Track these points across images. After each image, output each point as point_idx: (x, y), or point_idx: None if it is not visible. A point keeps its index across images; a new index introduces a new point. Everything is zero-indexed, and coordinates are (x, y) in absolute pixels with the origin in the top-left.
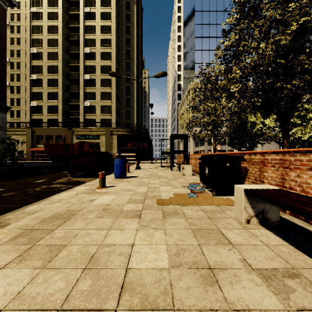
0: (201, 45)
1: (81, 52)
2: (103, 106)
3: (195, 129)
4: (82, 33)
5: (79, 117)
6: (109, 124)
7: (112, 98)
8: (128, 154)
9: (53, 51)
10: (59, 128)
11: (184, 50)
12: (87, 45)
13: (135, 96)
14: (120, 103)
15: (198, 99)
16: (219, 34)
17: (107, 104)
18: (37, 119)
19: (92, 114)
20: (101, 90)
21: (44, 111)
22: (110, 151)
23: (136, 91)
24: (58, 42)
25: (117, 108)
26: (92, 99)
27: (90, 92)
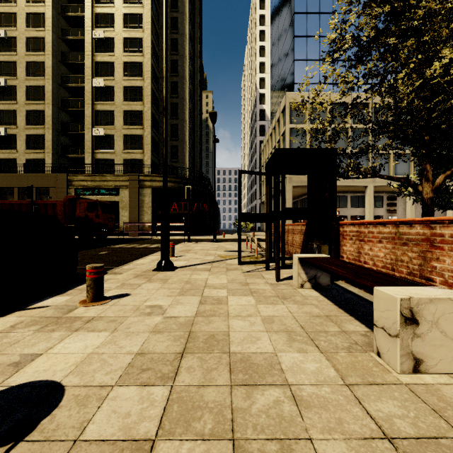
0: (305, 27)
1: (87, 38)
2: (127, 135)
3: (339, 148)
4: (89, 3)
5: (84, 156)
6: (138, 167)
7: (144, 122)
8: (171, 224)
9: (36, 35)
10: (43, 176)
11: (271, 49)
12: (98, 25)
13: (187, 120)
14: (161, 132)
15: (359, 43)
16: (338, 8)
17: (134, 132)
18: (7, 159)
19: (108, 150)
20: (124, 108)
21: (20, 145)
22: (140, 218)
23: (190, 113)
24: (45, 19)
25: (155, 141)
26: (108, 123)
27: (104, 110)
